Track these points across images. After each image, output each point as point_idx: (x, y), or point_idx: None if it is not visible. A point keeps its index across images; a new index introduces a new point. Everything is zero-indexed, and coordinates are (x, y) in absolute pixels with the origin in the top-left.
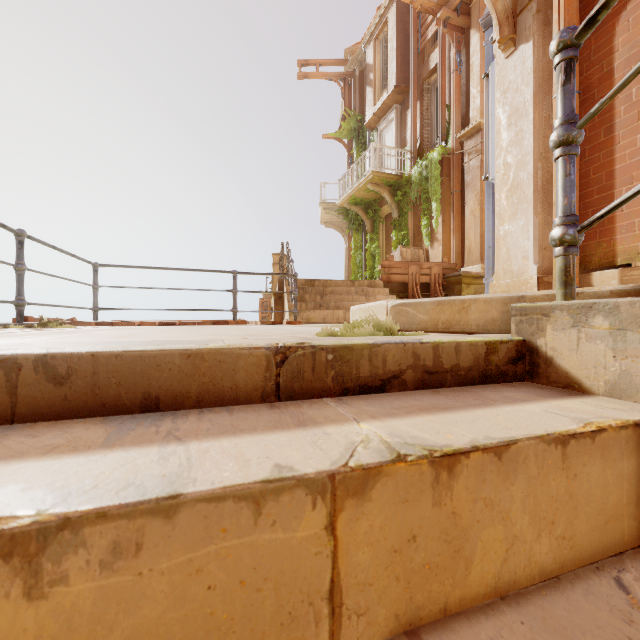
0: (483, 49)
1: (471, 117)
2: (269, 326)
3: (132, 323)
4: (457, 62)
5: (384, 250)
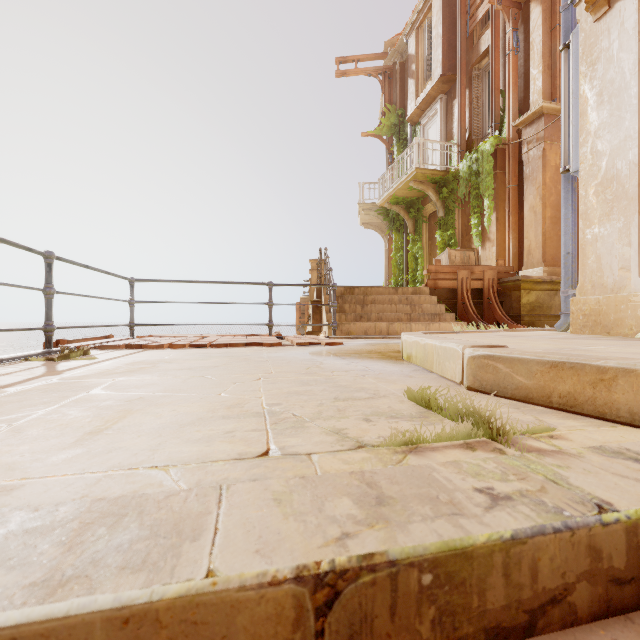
0: (546, 23)
1: (531, 101)
2: (306, 353)
3: (161, 346)
4: (513, 41)
5: (427, 251)
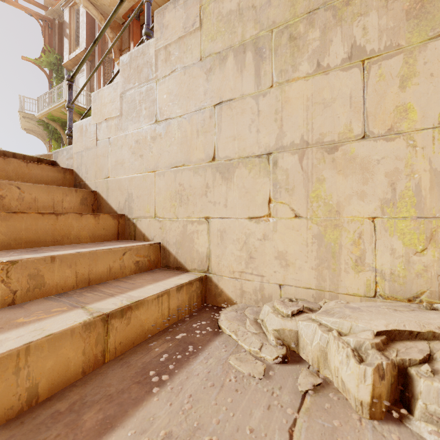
0: None
1: None
2: None
3: None
4: None
5: None
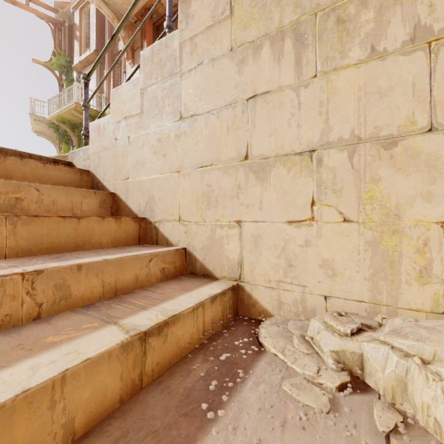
0: None
1: None
2: None
3: None
4: None
5: None
